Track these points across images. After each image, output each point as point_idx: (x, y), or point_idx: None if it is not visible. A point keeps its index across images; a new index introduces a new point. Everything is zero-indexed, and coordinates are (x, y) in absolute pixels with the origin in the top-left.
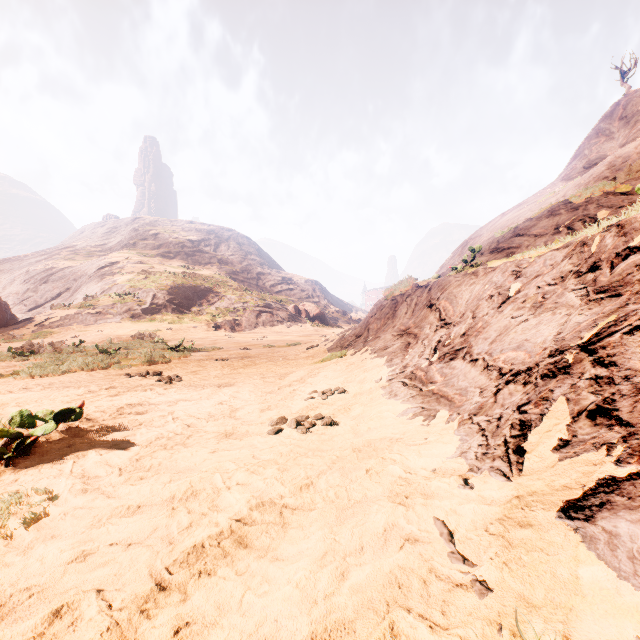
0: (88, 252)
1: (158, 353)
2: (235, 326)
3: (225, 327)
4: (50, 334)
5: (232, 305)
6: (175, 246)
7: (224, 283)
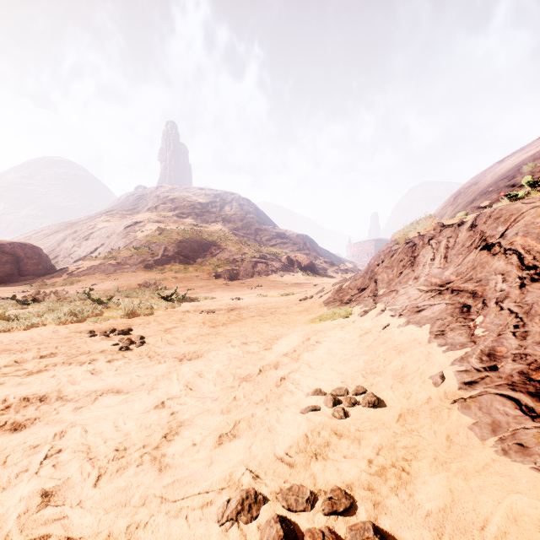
0: (121, 215)
1: (147, 303)
2: (233, 275)
3: (224, 276)
4: (76, 282)
5: (232, 256)
6: (187, 208)
7: (226, 237)
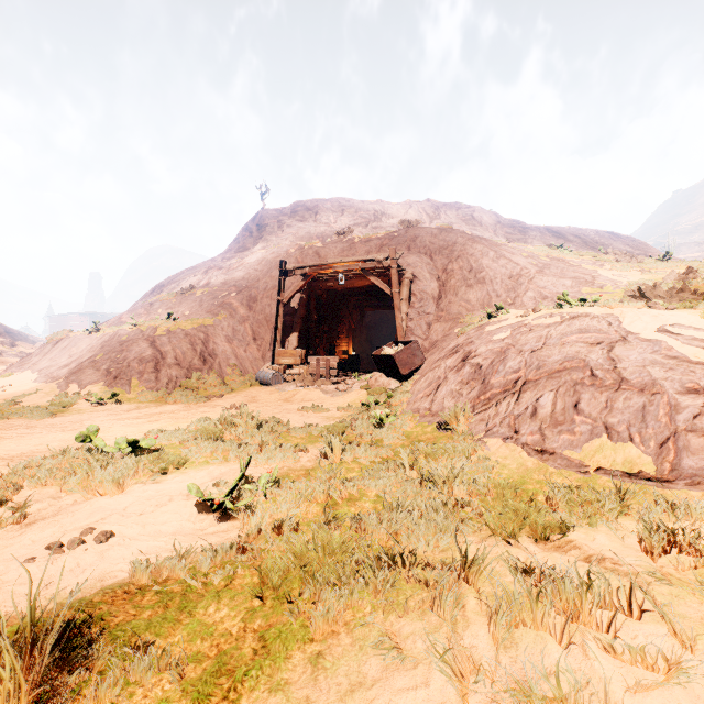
0: None
1: None
2: None
3: None
4: None
5: None
6: None
7: None
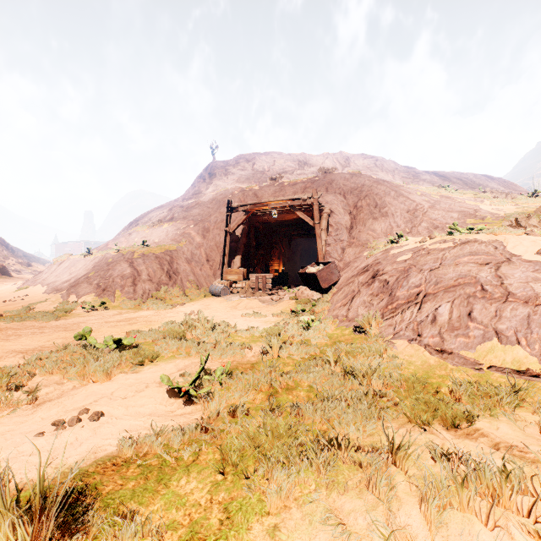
0: None
1: None
2: None
3: None
4: None
5: None
6: None
7: None
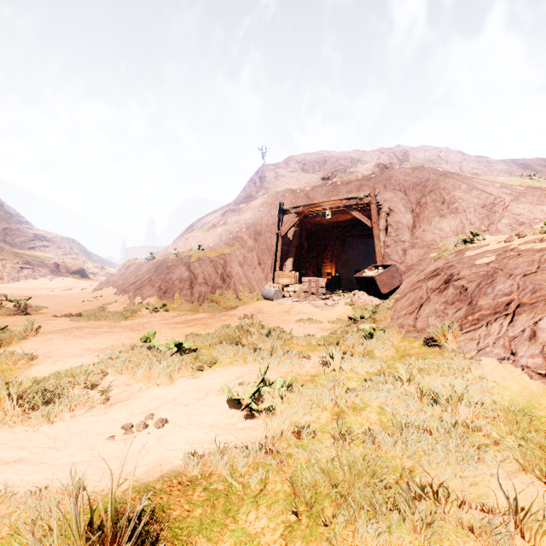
0: None
1: None
2: None
3: None
4: None
5: None
6: None
7: None
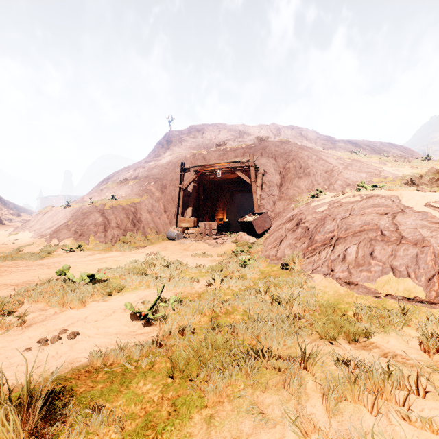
0: None
1: None
2: None
3: None
4: None
5: None
6: None
7: None
